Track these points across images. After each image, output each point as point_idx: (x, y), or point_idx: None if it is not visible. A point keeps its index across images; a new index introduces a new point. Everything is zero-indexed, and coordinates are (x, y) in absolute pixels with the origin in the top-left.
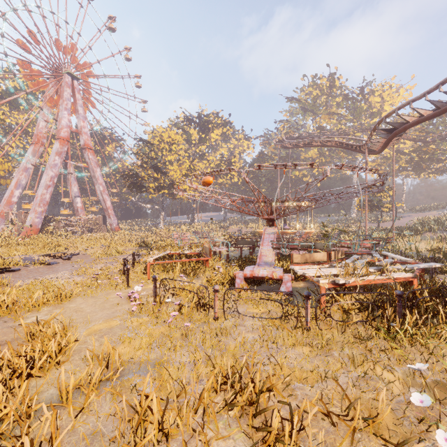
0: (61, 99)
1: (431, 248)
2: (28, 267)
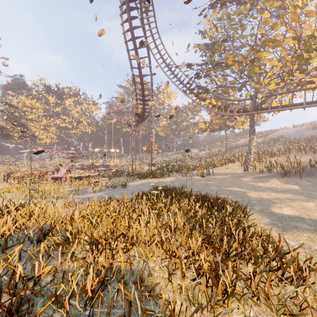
0: None
1: (147, 169)
2: None
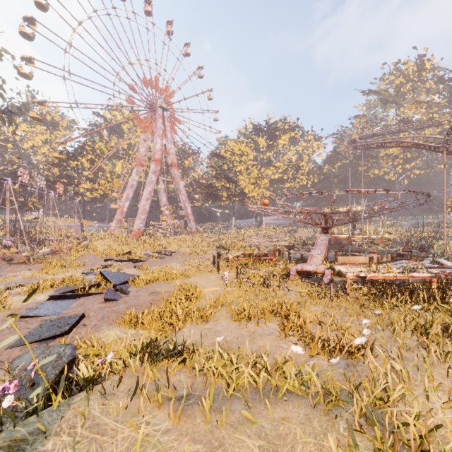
0: (155, 128)
1: None
2: (149, 259)
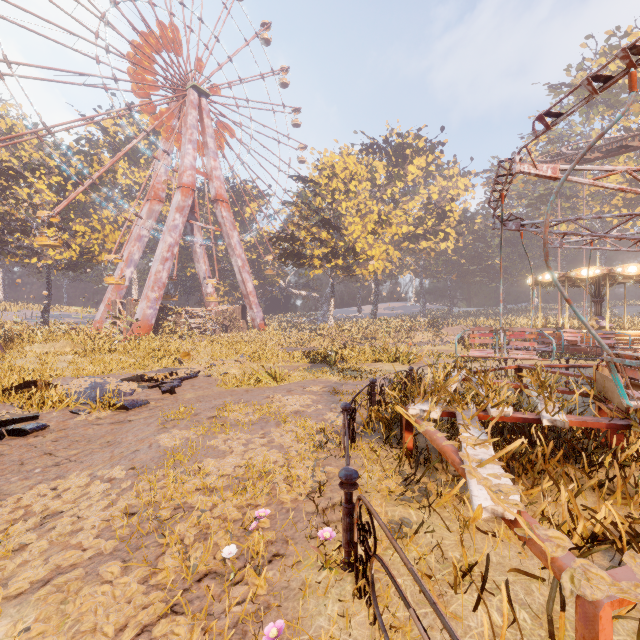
0: (184, 127)
1: None
2: (74, 416)
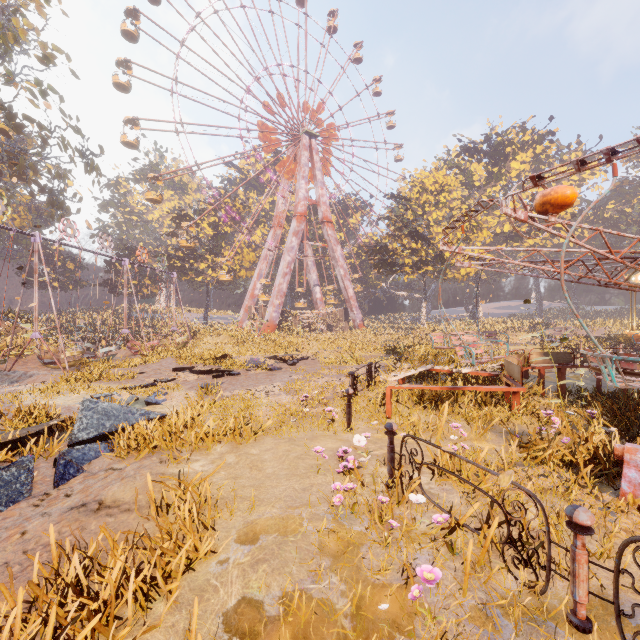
0: (299, 167)
1: None
2: (249, 372)
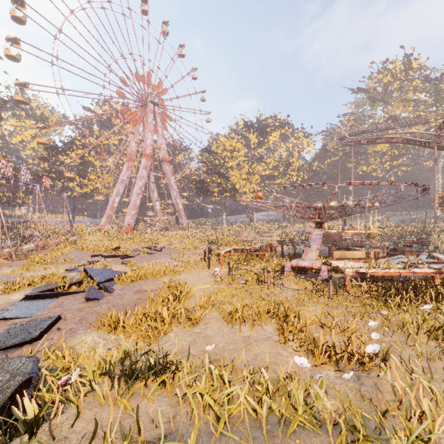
0: (146, 123)
1: None
2: (138, 255)
